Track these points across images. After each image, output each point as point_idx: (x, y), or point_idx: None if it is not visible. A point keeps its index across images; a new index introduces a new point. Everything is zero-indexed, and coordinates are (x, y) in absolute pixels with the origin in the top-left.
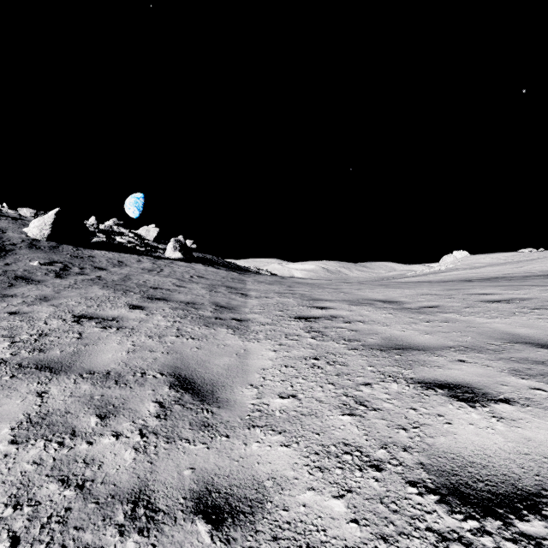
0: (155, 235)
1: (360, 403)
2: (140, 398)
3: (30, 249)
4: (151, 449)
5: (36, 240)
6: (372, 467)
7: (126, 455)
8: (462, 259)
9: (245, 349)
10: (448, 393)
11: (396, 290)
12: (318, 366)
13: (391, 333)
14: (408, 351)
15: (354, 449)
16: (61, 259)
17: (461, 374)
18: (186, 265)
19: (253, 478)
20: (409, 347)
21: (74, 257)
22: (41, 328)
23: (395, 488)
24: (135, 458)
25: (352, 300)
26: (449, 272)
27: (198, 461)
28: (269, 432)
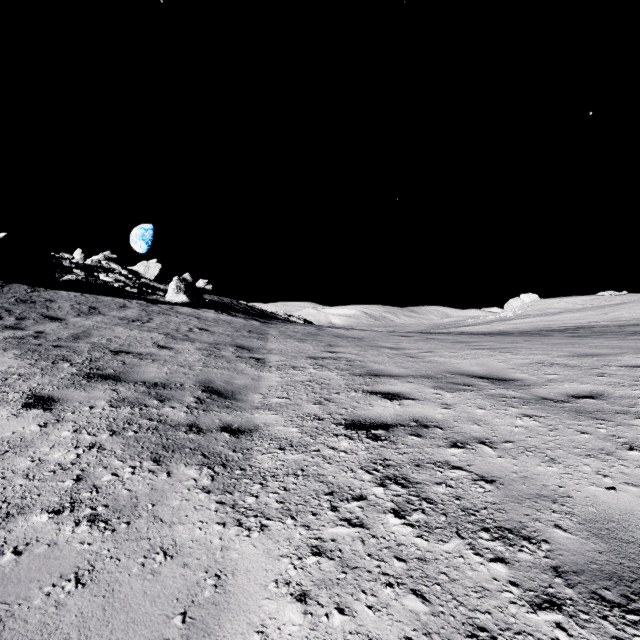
0: (157, 273)
1: None
2: None
3: None
4: None
5: None
6: None
7: None
8: (532, 303)
9: (218, 576)
10: None
11: (492, 354)
12: None
13: (589, 497)
14: None
15: None
16: None
17: None
18: (190, 312)
19: None
20: None
21: (21, 301)
22: None
23: None
24: None
25: (435, 377)
26: (518, 320)
27: None
28: None
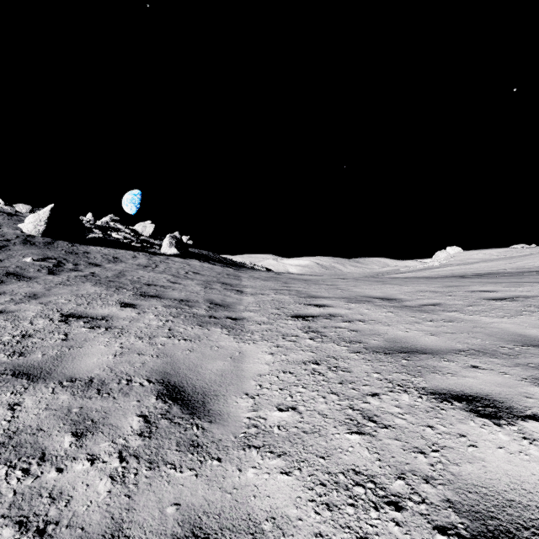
0: (151, 231)
1: (368, 418)
2: (123, 411)
3: (24, 245)
4: (131, 477)
5: (31, 236)
6: (390, 505)
7: (100, 487)
8: (455, 254)
9: (240, 352)
10: (467, 407)
11: (393, 287)
12: (319, 371)
13: (394, 334)
14: (414, 355)
15: (366, 478)
16: (55, 255)
17: (477, 383)
18: (181, 261)
19: (248, 517)
20: (416, 350)
21: (69, 253)
22: (25, 328)
23: (420, 536)
24: (111, 490)
25: (350, 298)
26: (442, 268)
27: (184, 494)
28: (267, 455)
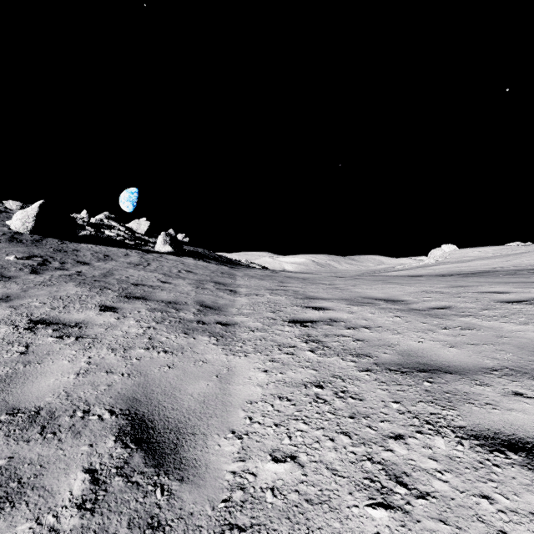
0: (146, 229)
1: (395, 479)
2: (66, 463)
3: (10, 243)
4: None
5: (18, 233)
6: None
7: None
8: (451, 252)
9: (228, 368)
10: (529, 462)
11: (395, 287)
12: (324, 398)
13: (407, 345)
14: (437, 375)
15: None
16: (42, 252)
17: (530, 421)
18: (175, 259)
19: None
20: (437, 367)
21: (57, 251)
22: None
23: None
24: None
25: (350, 299)
26: (438, 266)
27: None
28: None
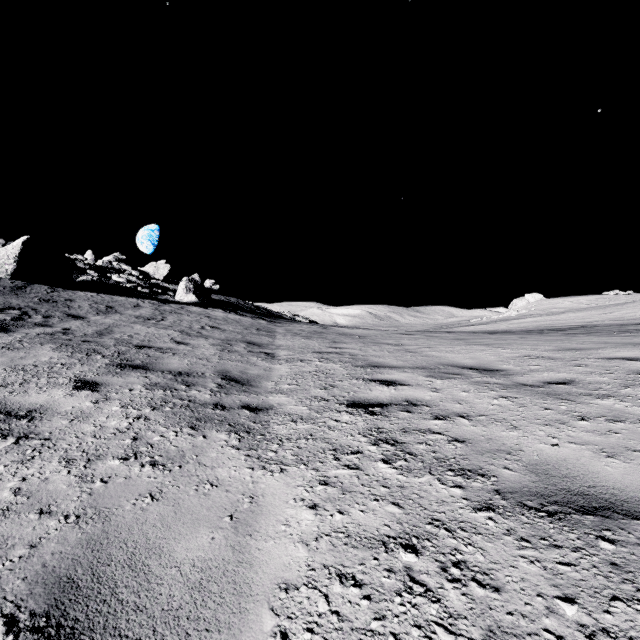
0: (165, 274)
1: None
2: None
3: None
4: None
5: None
6: None
7: None
8: (536, 303)
9: (252, 497)
10: None
11: (485, 349)
12: (424, 582)
13: (536, 451)
14: (616, 522)
15: None
16: (22, 303)
17: None
18: (200, 312)
19: None
20: (607, 503)
21: (44, 301)
22: None
23: None
24: None
25: (429, 368)
26: (522, 319)
27: None
28: None
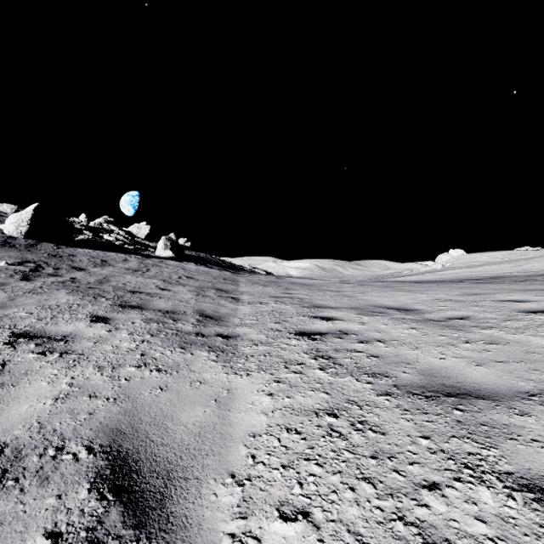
0: (146, 233)
1: None
2: (25, 523)
3: (2, 247)
4: None
5: (12, 237)
6: None
7: None
8: (459, 257)
9: (229, 390)
10: None
11: (406, 294)
12: (339, 431)
13: (428, 362)
14: (468, 401)
15: None
16: (36, 258)
17: None
18: (176, 265)
19: None
20: (466, 391)
21: (52, 256)
22: None
23: None
24: None
25: (360, 308)
26: (446, 271)
27: None
28: None
